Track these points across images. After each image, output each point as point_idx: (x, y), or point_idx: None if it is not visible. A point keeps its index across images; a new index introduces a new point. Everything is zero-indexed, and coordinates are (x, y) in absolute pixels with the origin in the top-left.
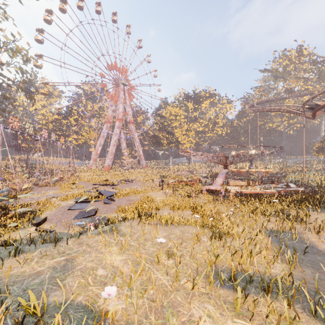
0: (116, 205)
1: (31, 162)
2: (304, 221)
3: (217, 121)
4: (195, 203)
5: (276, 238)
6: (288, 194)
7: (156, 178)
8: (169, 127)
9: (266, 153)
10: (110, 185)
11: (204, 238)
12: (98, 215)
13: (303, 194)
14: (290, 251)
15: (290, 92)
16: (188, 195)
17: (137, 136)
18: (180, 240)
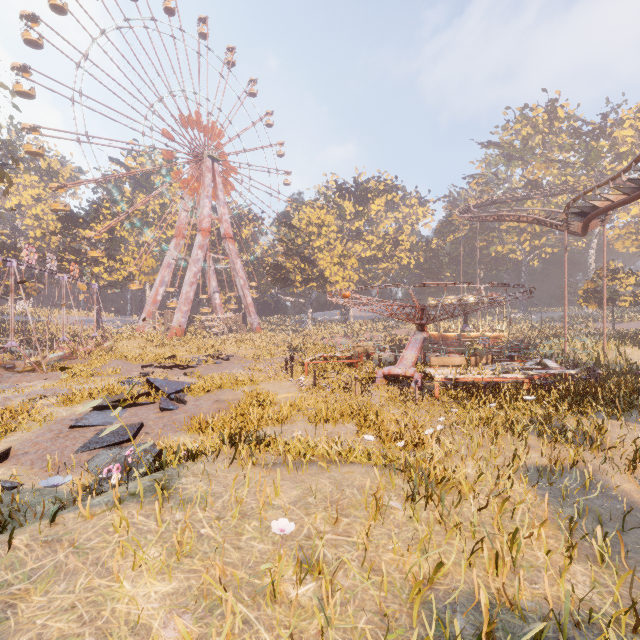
0: (186, 413)
1: (8, 319)
2: (600, 444)
3: (399, 238)
4: (362, 406)
5: (550, 487)
6: (551, 383)
7: (280, 351)
8: (306, 248)
9: (503, 300)
10: (180, 368)
11: (391, 501)
12: (142, 438)
13: (579, 382)
14: (588, 522)
15: (535, 187)
16: (346, 388)
17: (241, 266)
18: (332, 510)
